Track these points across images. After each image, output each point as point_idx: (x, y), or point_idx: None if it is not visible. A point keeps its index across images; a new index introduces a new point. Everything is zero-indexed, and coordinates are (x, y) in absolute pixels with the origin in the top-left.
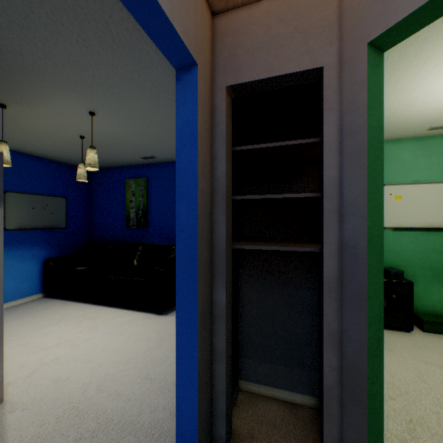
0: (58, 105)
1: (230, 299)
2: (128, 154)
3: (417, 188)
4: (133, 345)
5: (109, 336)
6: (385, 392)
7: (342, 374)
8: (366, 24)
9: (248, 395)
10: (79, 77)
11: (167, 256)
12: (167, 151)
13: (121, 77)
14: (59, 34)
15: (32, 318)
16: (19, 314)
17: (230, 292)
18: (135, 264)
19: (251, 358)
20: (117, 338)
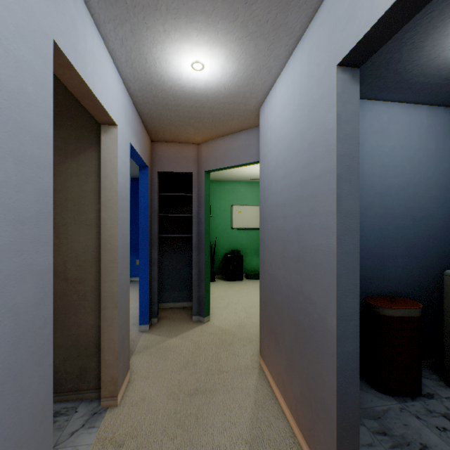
0: None
1: (158, 257)
2: None
3: (247, 208)
4: None
5: None
6: (223, 298)
7: (199, 275)
8: (204, 165)
9: (163, 309)
10: None
11: None
12: None
13: None
14: None
15: None
16: None
17: (158, 254)
18: None
19: (164, 291)
20: None
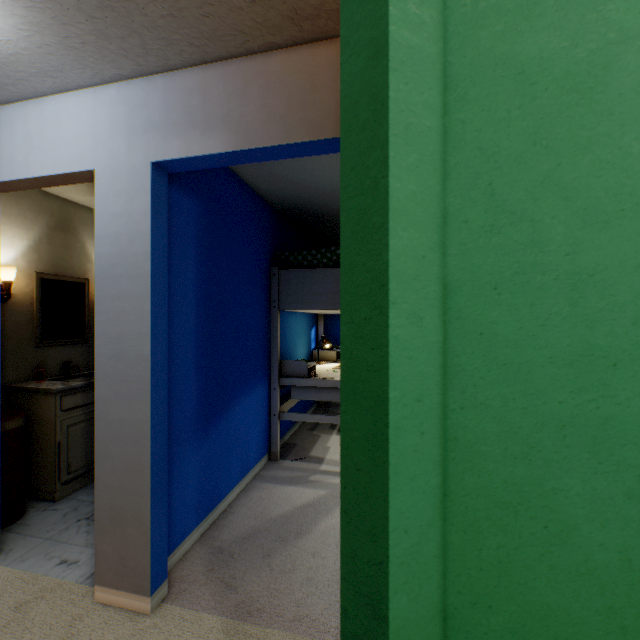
0: None
1: None
2: None
3: None
4: None
5: None
6: None
7: None
8: None
9: None
10: None
11: None
12: None
13: None
14: None
15: None
16: None
17: None
18: None
19: None
20: None
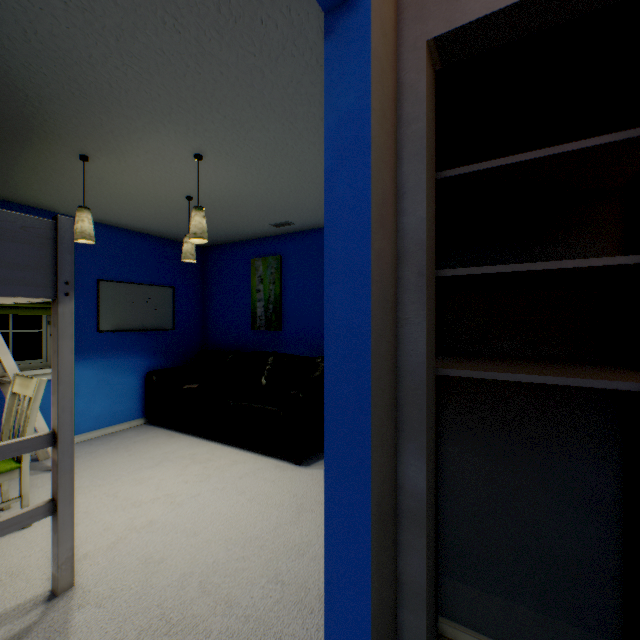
0: (152, 148)
1: (433, 478)
2: (253, 220)
3: None
4: (256, 515)
5: (224, 494)
6: None
7: None
8: None
9: None
10: (175, 94)
11: (309, 373)
12: (309, 212)
13: (235, 84)
14: (135, 13)
15: (127, 453)
16: (113, 446)
17: (432, 465)
18: (263, 383)
19: (463, 580)
20: (234, 499)
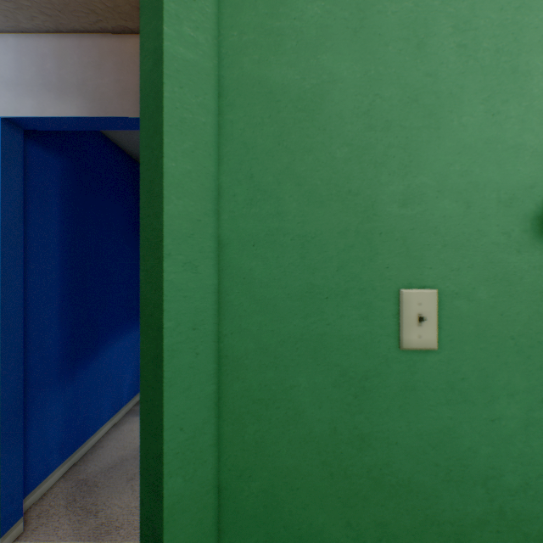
0: None
1: None
2: None
3: None
4: None
5: None
6: None
7: None
8: None
9: None
10: None
11: None
12: None
13: None
14: None
15: None
16: None
17: None
18: None
19: None
20: None
